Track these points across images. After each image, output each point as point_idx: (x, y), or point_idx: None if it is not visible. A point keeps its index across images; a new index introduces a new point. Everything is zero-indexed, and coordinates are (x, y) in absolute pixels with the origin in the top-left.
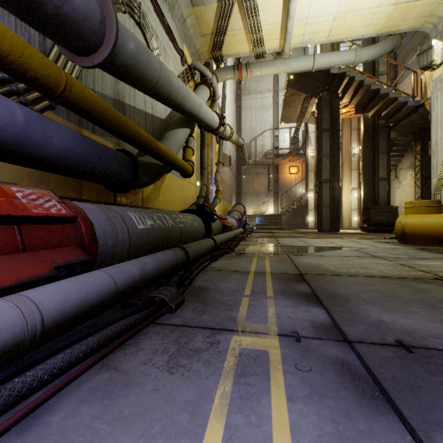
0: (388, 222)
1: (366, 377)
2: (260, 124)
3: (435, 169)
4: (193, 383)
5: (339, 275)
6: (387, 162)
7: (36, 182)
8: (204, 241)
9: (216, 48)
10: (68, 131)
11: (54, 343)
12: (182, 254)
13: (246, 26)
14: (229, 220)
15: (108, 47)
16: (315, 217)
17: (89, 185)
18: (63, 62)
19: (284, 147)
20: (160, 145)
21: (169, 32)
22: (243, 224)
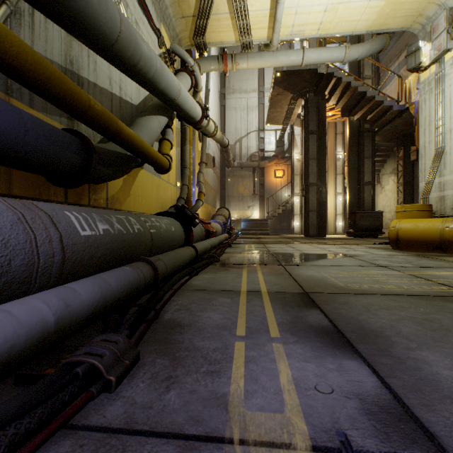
0: (374, 227)
1: None
2: (245, 125)
3: (423, 173)
4: None
5: (354, 294)
6: (372, 166)
7: None
8: (182, 251)
9: (198, 33)
10: None
11: None
12: (148, 271)
13: (232, 10)
14: (213, 225)
15: None
16: (301, 222)
17: (24, 176)
18: None
19: (269, 150)
20: (124, 126)
21: (143, 4)
22: (229, 229)
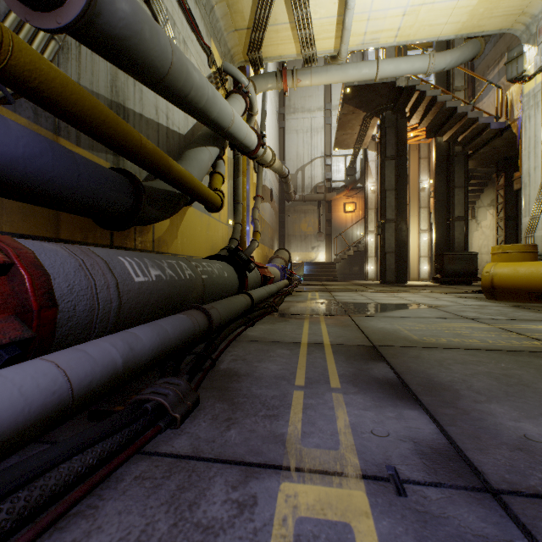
0: (466, 272)
1: None
2: (309, 151)
3: (527, 206)
4: None
5: (428, 348)
6: (464, 198)
7: None
8: (236, 299)
9: (253, 47)
10: (22, 130)
11: None
12: (202, 319)
13: (293, 19)
14: (270, 269)
15: None
16: (376, 266)
17: (71, 219)
18: (26, 36)
19: (338, 179)
20: (174, 163)
21: (192, 20)
22: (289, 274)
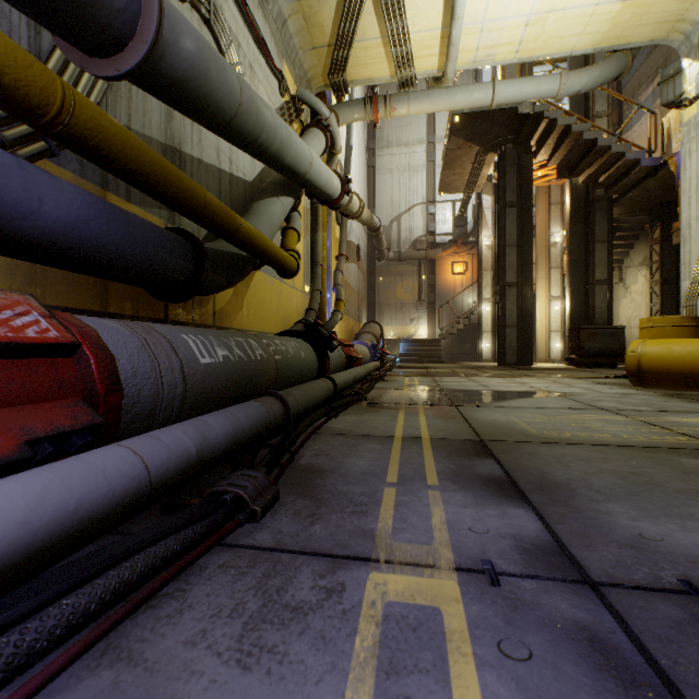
0: (610, 351)
1: (647, 675)
2: (406, 196)
3: (687, 267)
4: (290, 696)
5: (547, 443)
6: (607, 255)
7: (22, 282)
8: (316, 384)
9: (336, 68)
10: (76, 191)
11: (7, 603)
12: (278, 407)
13: (385, 34)
14: (357, 348)
15: (144, 41)
16: (493, 343)
17: (121, 288)
18: (72, 76)
19: (444, 232)
20: (242, 222)
21: (260, 40)
22: (380, 354)
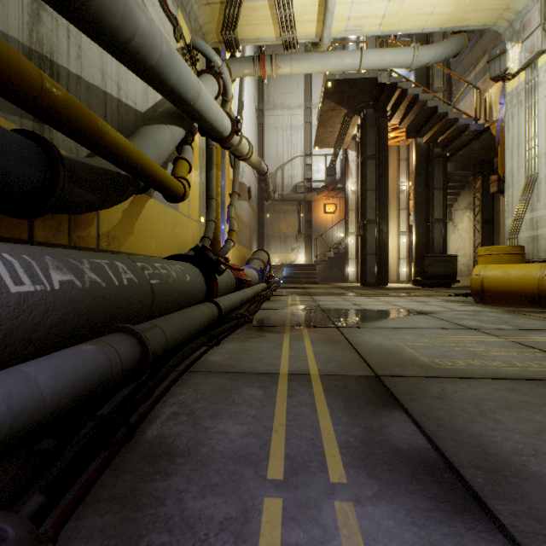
0: (446, 274)
1: None
2: (288, 149)
3: (510, 207)
4: None
5: (449, 379)
6: (443, 200)
7: None
8: (197, 310)
9: (228, 25)
10: None
11: None
12: (129, 348)
13: None
14: (247, 271)
15: None
16: (356, 268)
17: None
18: None
19: (318, 179)
20: (108, 128)
21: None
22: (267, 277)
